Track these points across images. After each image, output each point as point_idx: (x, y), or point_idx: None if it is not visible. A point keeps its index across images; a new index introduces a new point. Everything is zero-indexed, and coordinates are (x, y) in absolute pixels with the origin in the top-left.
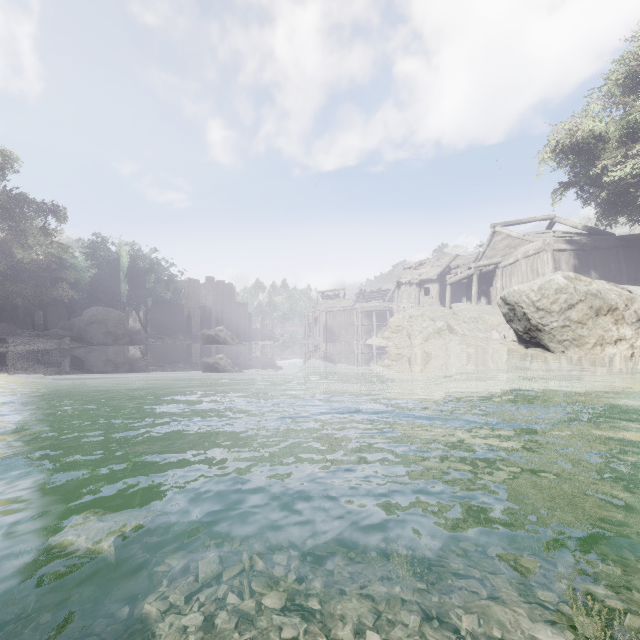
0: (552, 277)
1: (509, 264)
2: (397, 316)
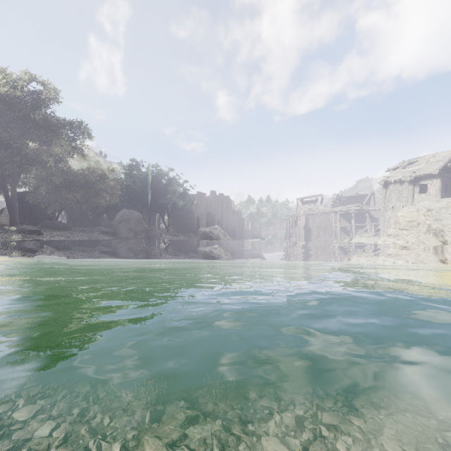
0: None
1: None
2: (407, 209)
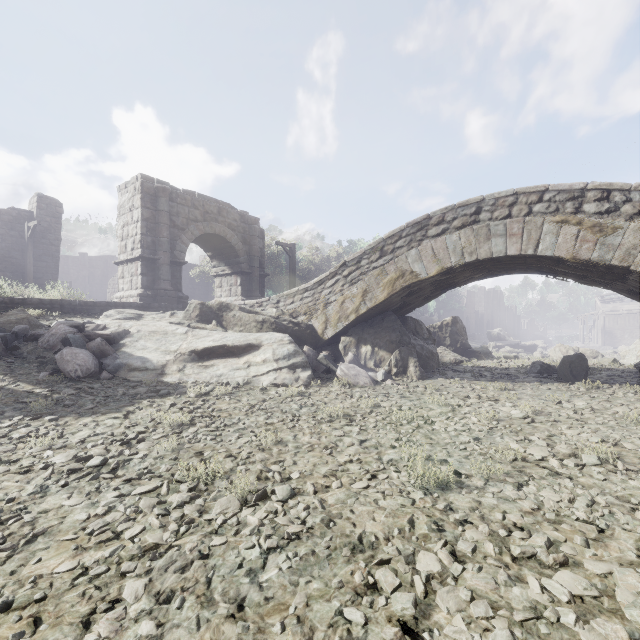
0: None
1: None
2: None
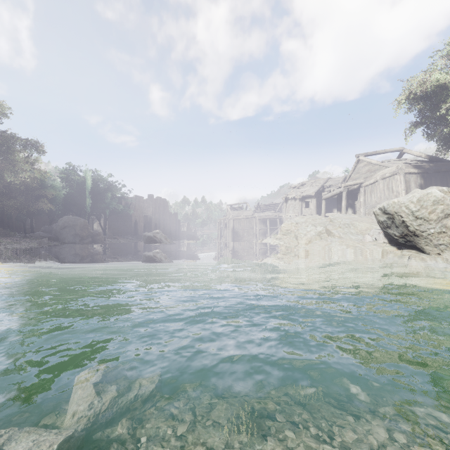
0: (429, 191)
1: (370, 184)
2: (287, 222)
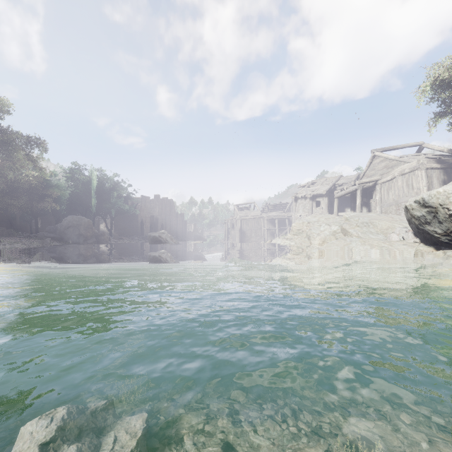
0: None
1: (387, 181)
2: (298, 222)
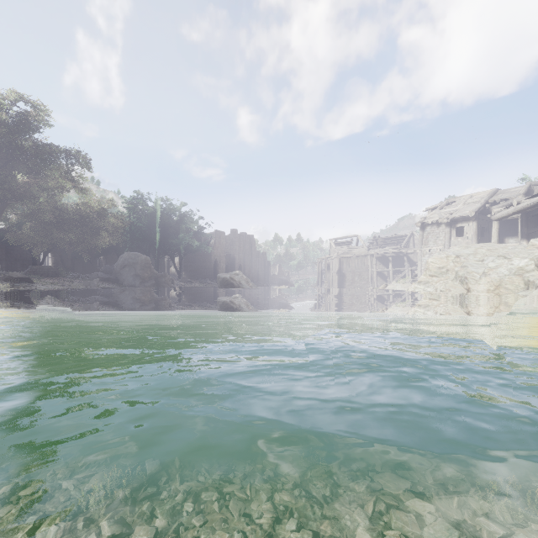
0: None
1: None
2: (437, 255)
